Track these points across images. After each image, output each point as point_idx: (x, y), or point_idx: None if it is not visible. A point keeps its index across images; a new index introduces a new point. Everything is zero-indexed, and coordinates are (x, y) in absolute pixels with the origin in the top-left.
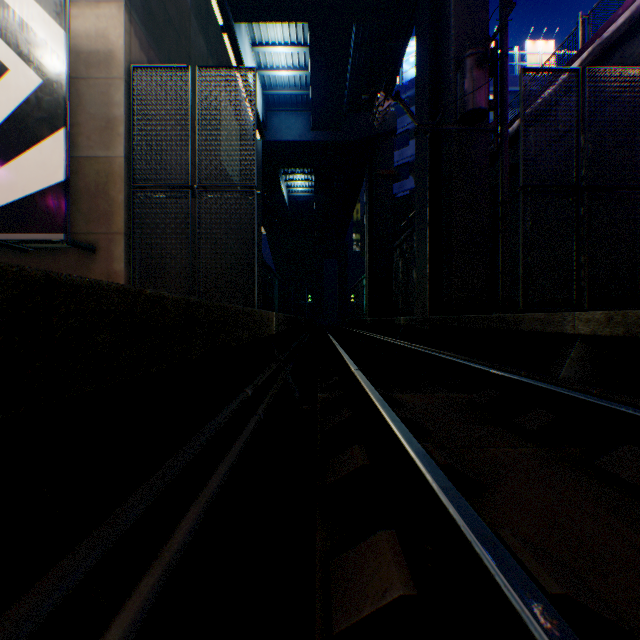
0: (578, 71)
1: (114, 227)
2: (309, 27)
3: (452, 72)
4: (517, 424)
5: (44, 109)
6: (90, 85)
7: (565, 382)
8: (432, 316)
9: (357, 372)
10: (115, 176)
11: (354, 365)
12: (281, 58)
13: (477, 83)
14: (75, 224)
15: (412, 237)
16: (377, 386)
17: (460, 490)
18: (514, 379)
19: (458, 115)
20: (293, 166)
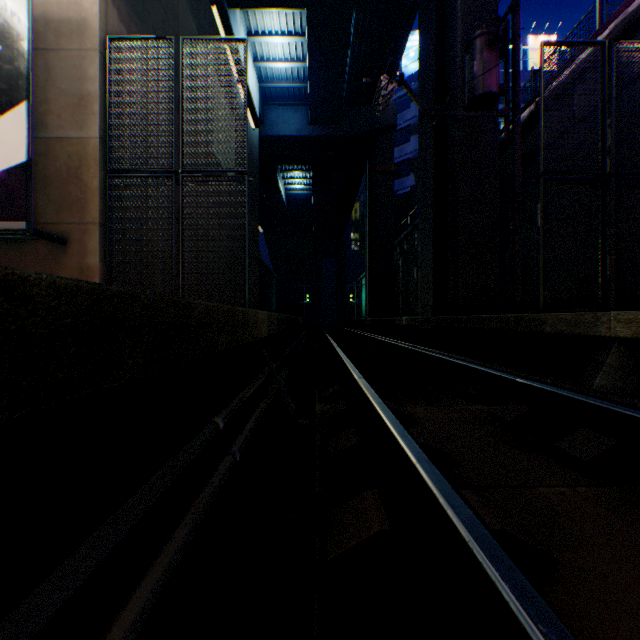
0: (604, 45)
1: (88, 216)
2: (307, 14)
3: (459, 57)
4: (562, 449)
5: (3, 79)
6: (61, 57)
7: (604, 393)
8: (437, 316)
9: (362, 381)
10: (89, 159)
11: (357, 372)
12: (278, 49)
13: (487, 65)
14: (44, 213)
15: (413, 235)
16: (384, 396)
17: (521, 567)
18: (547, 390)
19: (467, 100)
20: (291, 162)
